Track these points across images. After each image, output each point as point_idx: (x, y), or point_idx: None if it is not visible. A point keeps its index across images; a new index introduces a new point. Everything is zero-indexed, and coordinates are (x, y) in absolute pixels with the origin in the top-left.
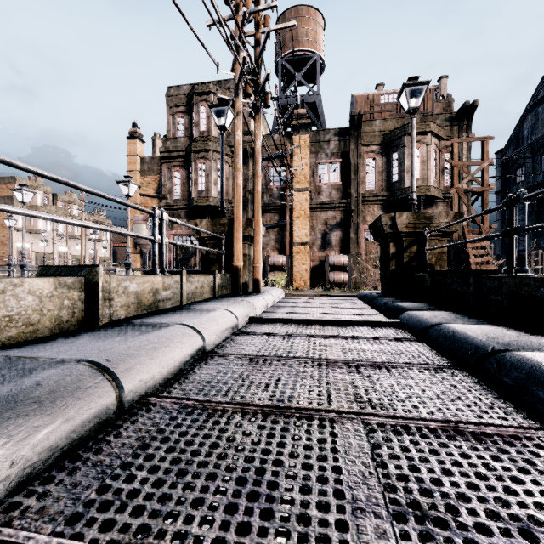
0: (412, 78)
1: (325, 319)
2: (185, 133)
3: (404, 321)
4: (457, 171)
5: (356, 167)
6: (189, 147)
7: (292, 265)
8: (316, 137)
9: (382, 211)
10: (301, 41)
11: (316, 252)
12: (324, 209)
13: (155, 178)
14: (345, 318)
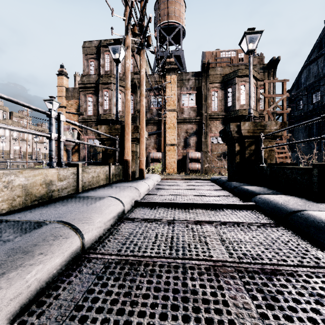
0: (250, 29)
1: (195, 202)
2: (95, 72)
3: (259, 204)
4: (267, 100)
5: (206, 97)
6: (97, 81)
7: (165, 158)
8: (180, 77)
9: (222, 124)
10: (171, 16)
11: (180, 150)
12: (185, 123)
13: (76, 102)
14: (209, 199)
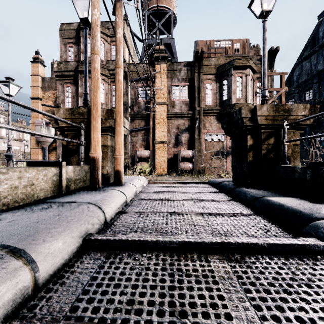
0: None
1: (205, 240)
2: (75, 59)
3: None
4: None
5: (199, 89)
6: (76, 68)
7: (154, 157)
8: (171, 66)
9: (216, 120)
10: None
11: (171, 148)
12: (176, 118)
13: (54, 93)
14: (223, 224)
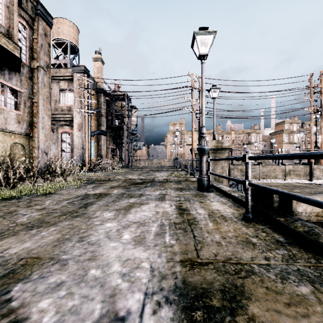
0: None
1: None
2: None
3: None
4: None
5: None
6: None
7: None
8: None
9: None
10: None
11: None
12: None
13: None
14: None
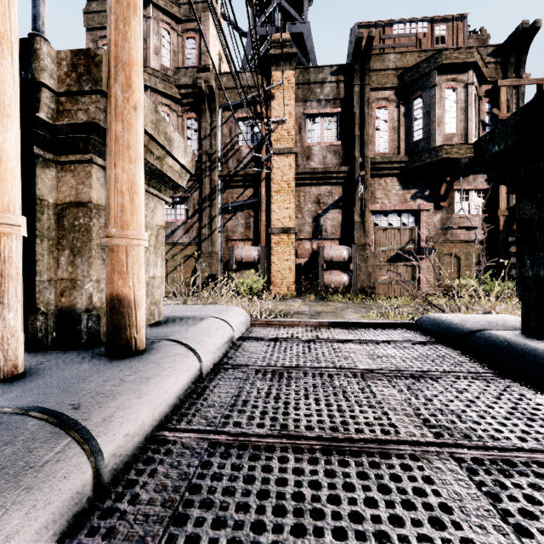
0: None
1: None
2: None
3: None
4: None
5: (362, 120)
6: None
7: (270, 262)
8: (304, 76)
9: (399, 184)
10: None
11: (304, 243)
12: (315, 180)
13: None
14: None
